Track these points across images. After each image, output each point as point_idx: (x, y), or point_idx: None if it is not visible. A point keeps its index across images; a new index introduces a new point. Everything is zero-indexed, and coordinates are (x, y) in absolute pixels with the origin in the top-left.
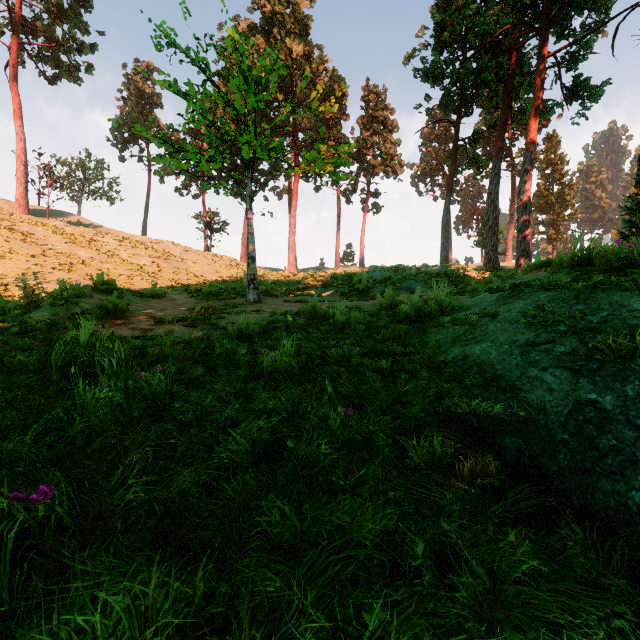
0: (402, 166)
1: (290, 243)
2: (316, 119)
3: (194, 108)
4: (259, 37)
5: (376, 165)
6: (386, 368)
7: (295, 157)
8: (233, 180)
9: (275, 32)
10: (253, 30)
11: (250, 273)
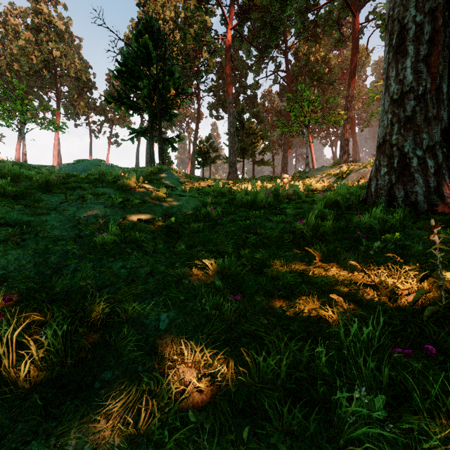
0: (131, 123)
1: (54, 155)
2: (74, 85)
3: (2, 105)
4: (30, 34)
5: (115, 119)
6: (47, 166)
7: (57, 106)
8: (17, 127)
9: (42, 35)
10: (26, 25)
11: (24, 159)
